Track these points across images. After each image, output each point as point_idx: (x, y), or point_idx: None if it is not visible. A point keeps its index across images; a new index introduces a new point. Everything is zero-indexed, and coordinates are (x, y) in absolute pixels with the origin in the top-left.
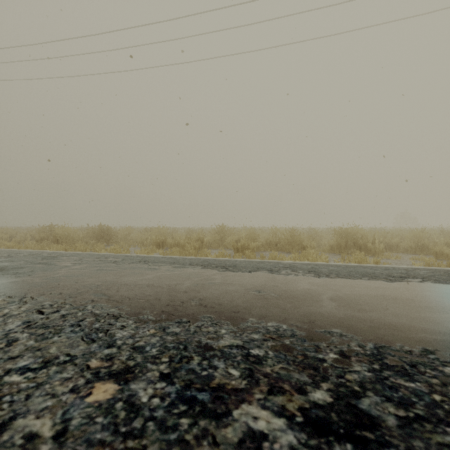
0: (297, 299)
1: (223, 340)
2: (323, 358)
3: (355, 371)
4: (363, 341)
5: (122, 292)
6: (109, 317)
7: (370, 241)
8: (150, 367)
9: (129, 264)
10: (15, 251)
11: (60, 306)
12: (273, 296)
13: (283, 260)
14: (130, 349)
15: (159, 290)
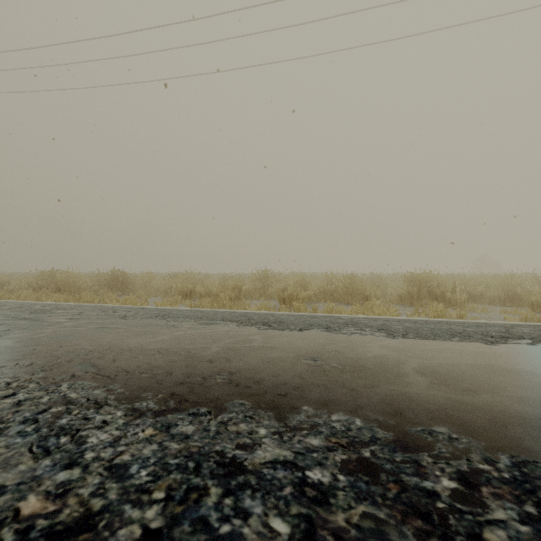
0: (369, 373)
1: (262, 450)
2: (432, 489)
3: (497, 522)
4: (490, 450)
5: (120, 361)
6: (88, 405)
7: (449, 290)
8: (127, 514)
9: (142, 319)
10: (1, 302)
11: (21, 385)
12: (336, 367)
13: (342, 314)
14: (103, 471)
15: (174, 357)
